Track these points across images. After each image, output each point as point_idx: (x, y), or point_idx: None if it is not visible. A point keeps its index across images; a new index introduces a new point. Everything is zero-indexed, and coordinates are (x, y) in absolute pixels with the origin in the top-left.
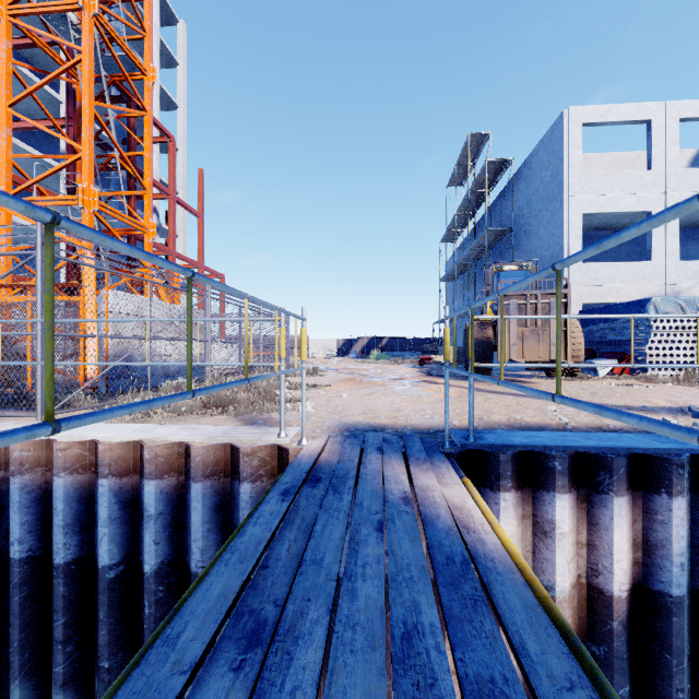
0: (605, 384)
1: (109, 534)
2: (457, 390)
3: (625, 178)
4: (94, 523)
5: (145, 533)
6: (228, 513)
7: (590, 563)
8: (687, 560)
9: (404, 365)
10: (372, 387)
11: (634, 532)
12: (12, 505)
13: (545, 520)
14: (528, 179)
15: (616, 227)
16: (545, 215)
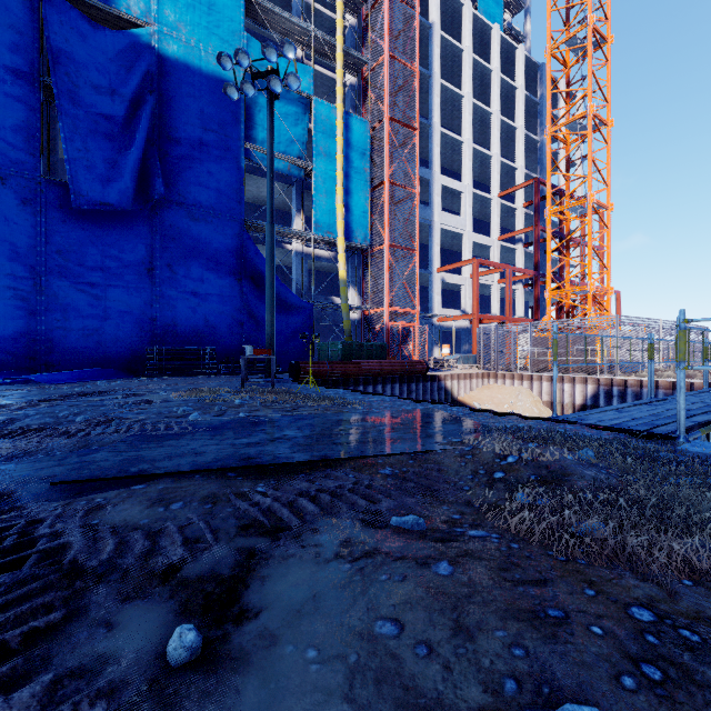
0: None
1: None
2: None
3: None
4: None
5: None
6: None
7: None
8: None
9: None
10: None
11: None
12: (628, 395)
13: None
14: None
15: None
16: None
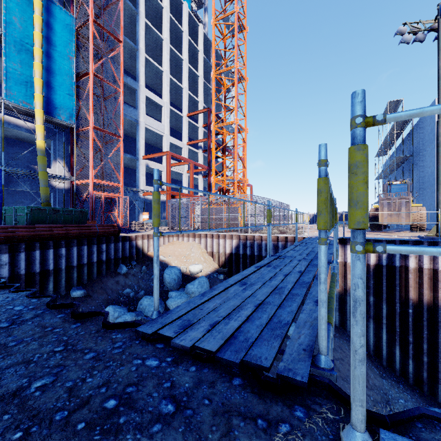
0: None
1: (272, 251)
2: None
3: None
4: None
5: (279, 251)
6: None
7: (367, 259)
8: (387, 259)
9: (346, 227)
10: None
11: (376, 254)
12: (255, 246)
13: None
14: (421, 128)
15: None
16: (428, 150)
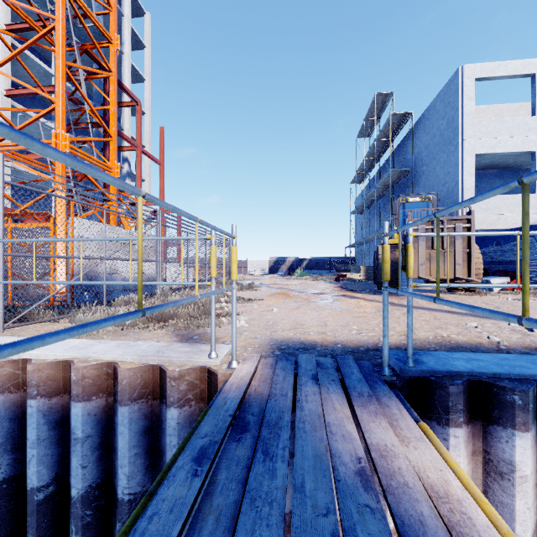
0: (502, 299)
1: (38, 456)
2: (374, 304)
3: (512, 123)
4: (26, 442)
5: (72, 456)
6: (157, 437)
7: None
8: None
9: (323, 281)
10: (299, 300)
11: None
12: None
13: (501, 459)
14: (426, 128)
15: (501, 166)
16: (441, 157)
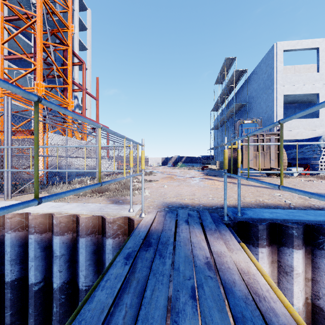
0: (298, 180)
1: (35, 265)
2: (223, 183)
3: (305, 77)
4: (27, 258)
5: (54, 266)
6: (100, 255)
7: (313, 291)
8: None
9: (194, 170)
10: (179, 181)
11: None
12: None
13: (286, 265)
14: (255, 79)
15: (299, 102)
16: (264, 96)
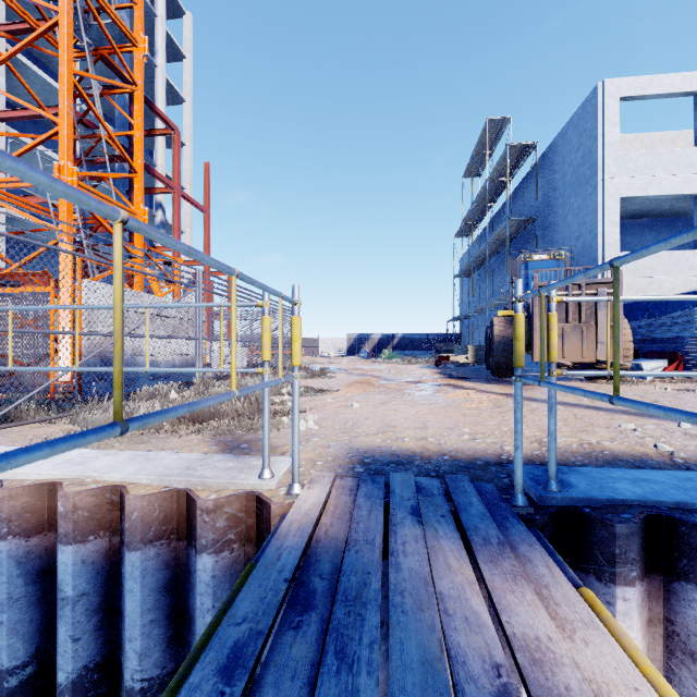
0: (659, 389)
1: (9, 623)
2: (490, 397)
3: (668, 157)
4: None
5: (59, 624)
6: (183, 595)
7: None
8: None
9: (419, 365)
10: (388, 392)
11: None
12: None
13: (692, 633)
14: (554, 164)
15: (653, 214)
16: (575, 201)
